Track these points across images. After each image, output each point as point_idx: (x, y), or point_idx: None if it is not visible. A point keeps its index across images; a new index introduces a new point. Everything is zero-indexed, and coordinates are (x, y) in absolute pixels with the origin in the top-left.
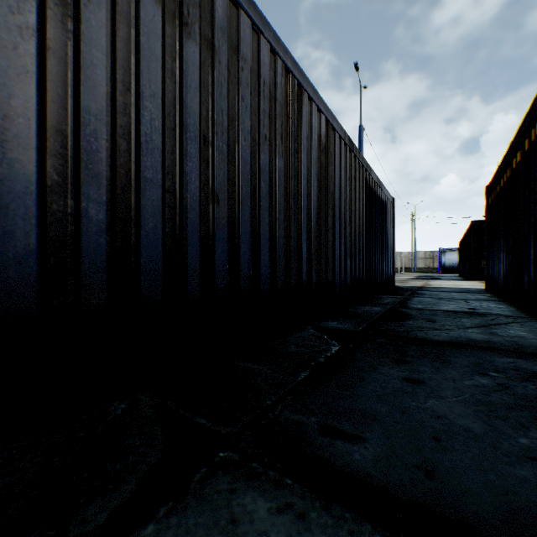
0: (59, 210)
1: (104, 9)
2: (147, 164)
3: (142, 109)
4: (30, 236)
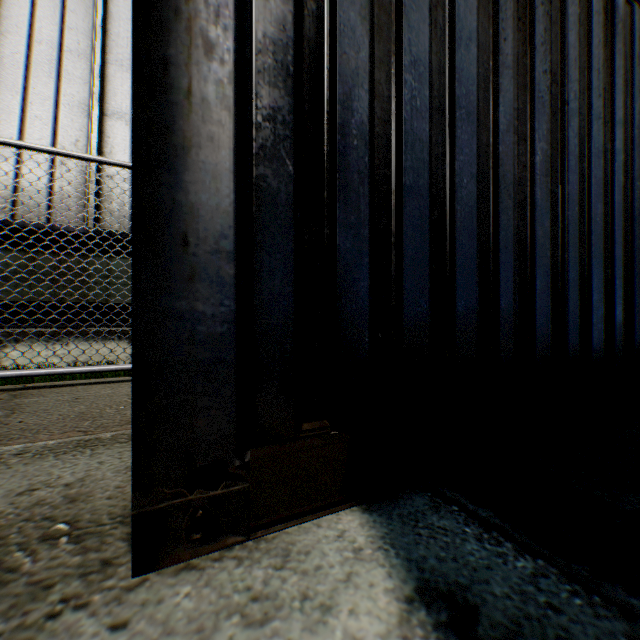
0: (604, 278)
1: (621, 122)
2: (636, 233)
3: (634, 189)
4: (600, 297)
